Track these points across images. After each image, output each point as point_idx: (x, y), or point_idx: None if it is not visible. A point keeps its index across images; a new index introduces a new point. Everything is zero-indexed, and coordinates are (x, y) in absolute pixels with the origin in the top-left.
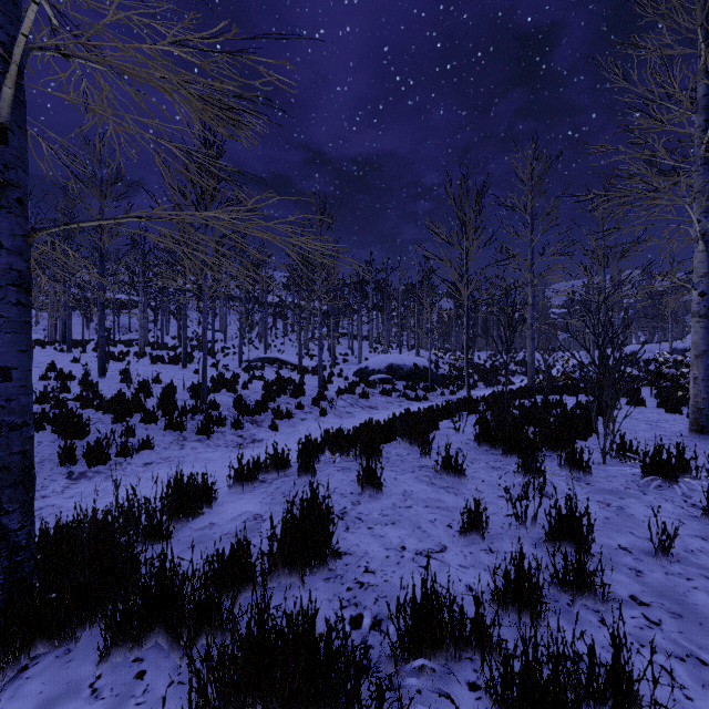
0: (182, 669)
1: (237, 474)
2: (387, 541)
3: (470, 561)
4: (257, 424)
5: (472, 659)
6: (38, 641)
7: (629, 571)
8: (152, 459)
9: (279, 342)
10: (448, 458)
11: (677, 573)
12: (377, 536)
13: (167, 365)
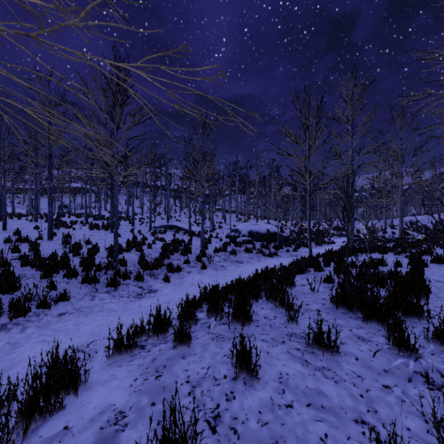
0: None
1: (116, 344)
2: None
3: None
4: (154, 277)
5: None
6: None
7: None
8: (66, 309)
9: (177, 215)
10: (319, 333)
11: None
12: None
13: (101, 230)
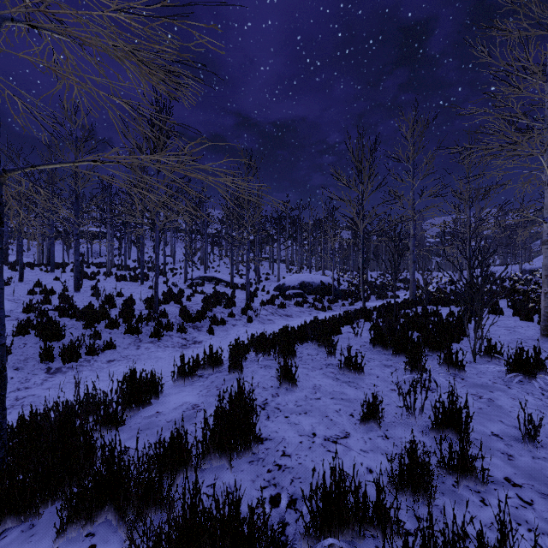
0: (126, 544)
1: (180, 371)
2: (300, 428)
3: (369, 446)
4: (198, 329)
5: (374, 536)
6: (7, 517)
7: (502, 455)
8: (114, 357)
9: (216, 265)
10: (349, 358)
11: (542, 457)
12: (292, 424)
13: (129, 282)
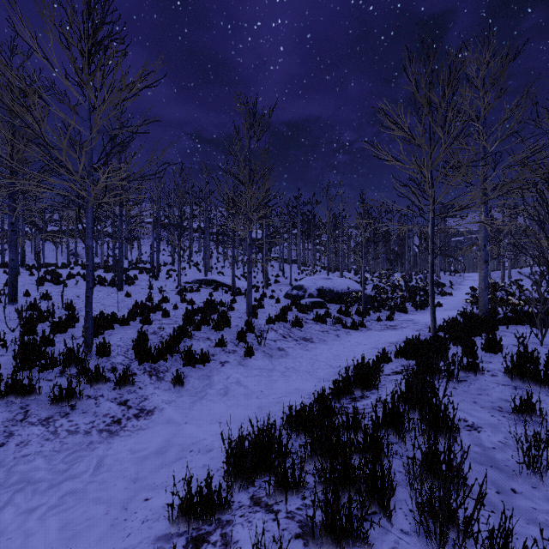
0: None
1: None
2: None
3: None
4: (157, 377)
5: None
6: None
7: None
8: None
9: (220, 265)
10: None
11: None
12: None
13: (106, 287)
